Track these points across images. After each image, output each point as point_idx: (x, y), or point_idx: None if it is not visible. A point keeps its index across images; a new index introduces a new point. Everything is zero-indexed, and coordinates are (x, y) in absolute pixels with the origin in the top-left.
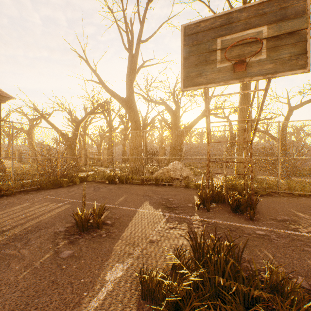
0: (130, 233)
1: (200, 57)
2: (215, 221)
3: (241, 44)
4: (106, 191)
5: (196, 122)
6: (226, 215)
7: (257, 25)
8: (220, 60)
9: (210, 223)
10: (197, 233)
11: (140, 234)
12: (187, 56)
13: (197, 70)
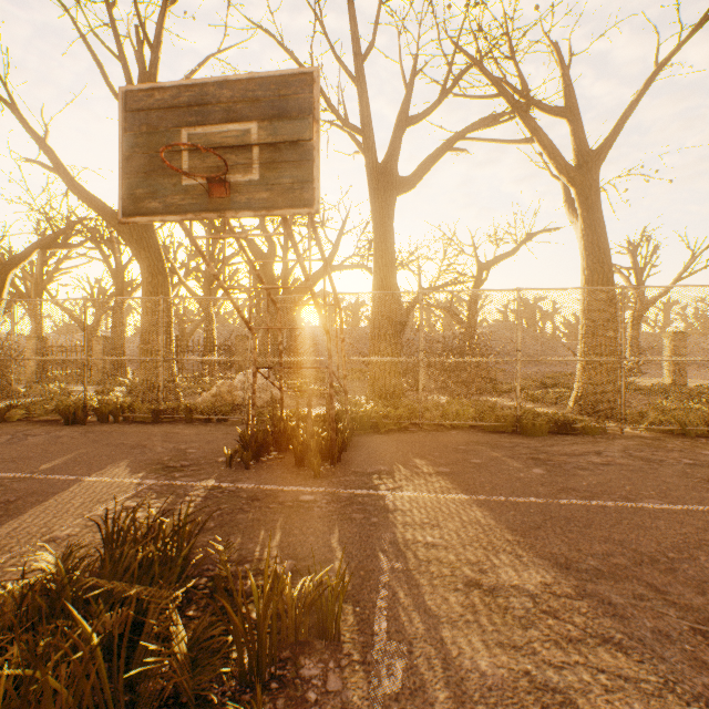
0: (14, 529)
1: (155, 160)
2: (242, 486)
3: (222, 148)
4: (42, 442)
5: (314, 283)
6: (279, 472)
7: (247, 117)
8: (189, 171)
9: (228, 490)
10: (177, 511)
11: (38, 528)
12: (131, 153)
13: (148, 184)
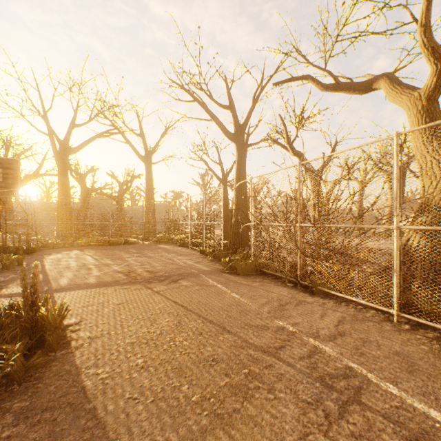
0: None
1: None
2: None
3: None
4: None
5: (27, 182)
6: None
7: None
8: None
9: None
10: None
11: None
12: None
13: None
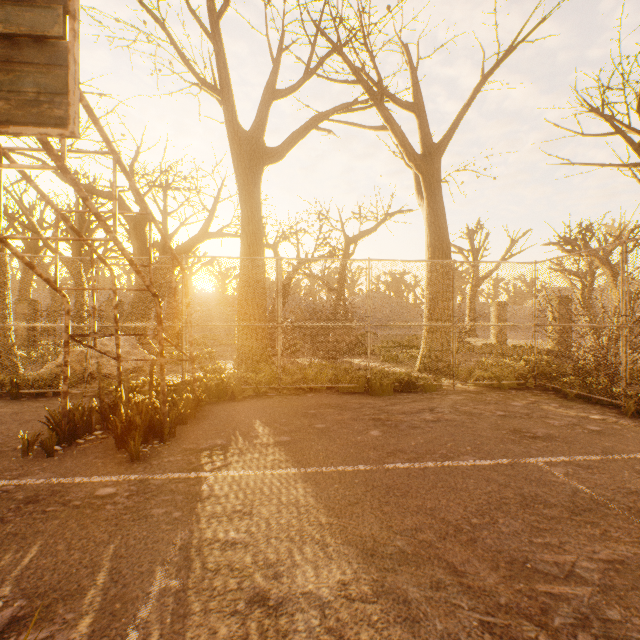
0: None
1: None
2: (26, 482)
3: None
4: None
5: (190, 249)
6: (90, 457)
7: None
8: None
9: (1, 491)
10: None
11: None
12: None
13: None
